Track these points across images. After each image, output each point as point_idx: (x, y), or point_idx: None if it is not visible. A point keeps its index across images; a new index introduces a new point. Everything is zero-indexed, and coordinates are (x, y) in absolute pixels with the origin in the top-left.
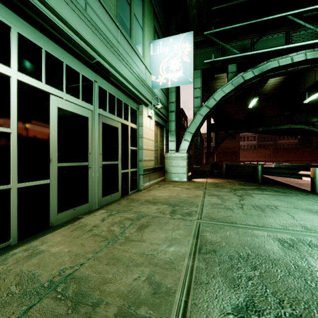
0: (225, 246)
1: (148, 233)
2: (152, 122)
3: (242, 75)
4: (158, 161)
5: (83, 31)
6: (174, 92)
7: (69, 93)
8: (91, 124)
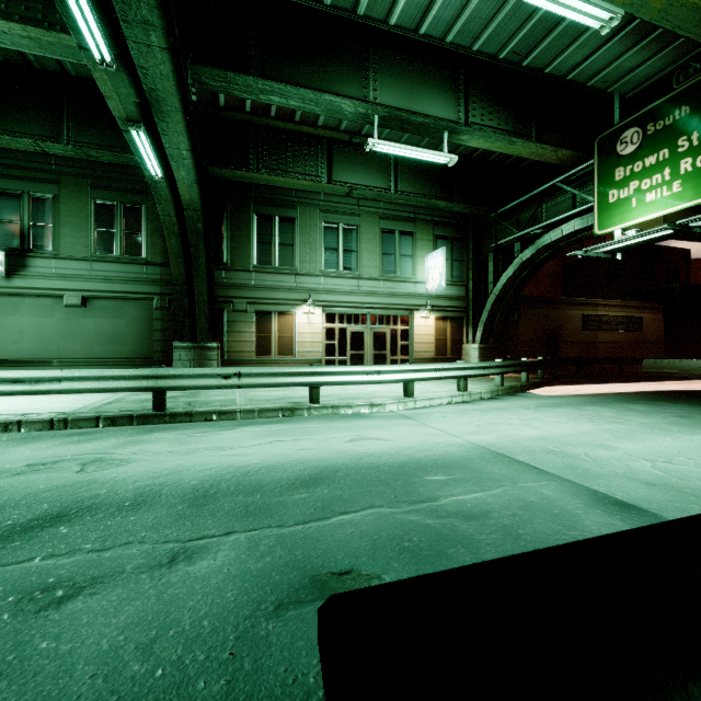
0: None
1: None
2: (431, 320)
3: (521, 256)
4: (447, 353)
5: (358, 299)
6: (472, 280)
7: (355, 324)
8: (366, 334)
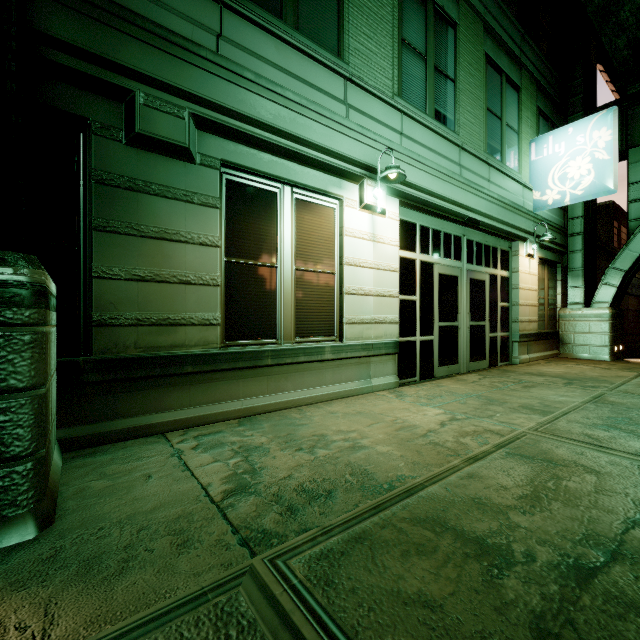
0: (629, 405)
1: (535, 390)
2: (534, 262)
3: None
4: (544, 323)
5: (459, 197)
6: None
7: (444, 257)
8: (460, 283)
